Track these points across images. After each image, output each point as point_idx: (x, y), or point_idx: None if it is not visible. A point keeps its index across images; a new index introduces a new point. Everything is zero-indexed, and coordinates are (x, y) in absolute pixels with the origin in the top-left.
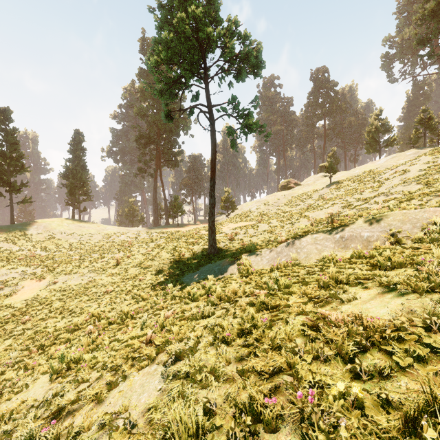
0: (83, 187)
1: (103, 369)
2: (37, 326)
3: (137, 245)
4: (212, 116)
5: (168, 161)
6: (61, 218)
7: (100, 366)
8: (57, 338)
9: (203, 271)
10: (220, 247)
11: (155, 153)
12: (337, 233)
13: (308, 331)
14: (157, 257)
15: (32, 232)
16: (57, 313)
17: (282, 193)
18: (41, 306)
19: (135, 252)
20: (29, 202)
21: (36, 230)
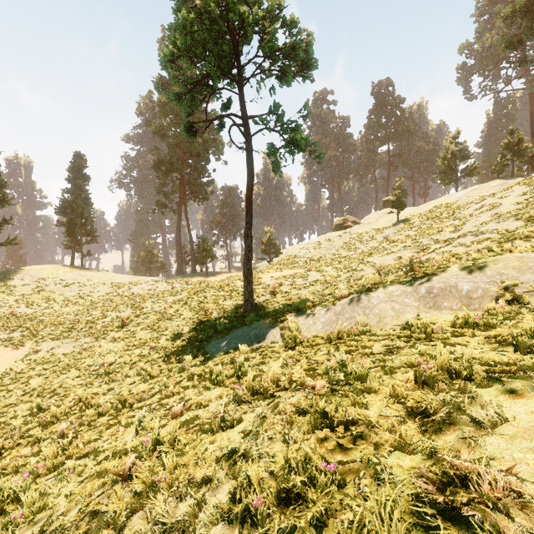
0: (85, 225)
1: (44, 529)
2: (2, 416)
3: (152, 299)
4: (247, 130)
5: (195, 194)
6: (56, 265)
7: (45, 518)
8: (25, 435)
9: (234, 337)
10: (259, 303)
11: (179, 183)
12: (421, 286)
13: (431, 515)
14: (176, 316)
15: (16, 283)
16: (33, 395)
17: (337, 234)
18: (14, 385)
19: (147, 309)
20: (13, 244)
21: (21, 280)
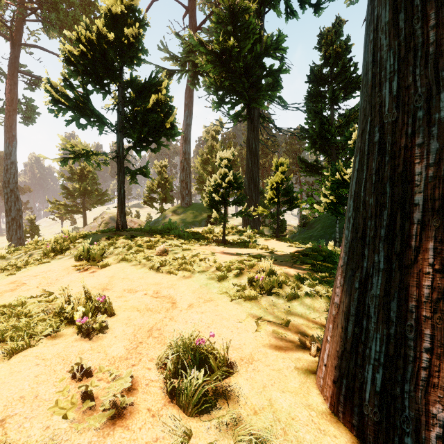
0: None
1: None
2: None
3: None
4: None
5: None
6: None
7: None
8: None
9: None
10: None
11: None
12: None
13: None
14: None
15: None
16: None
17: None
18: None
19: None
20: None
21: None
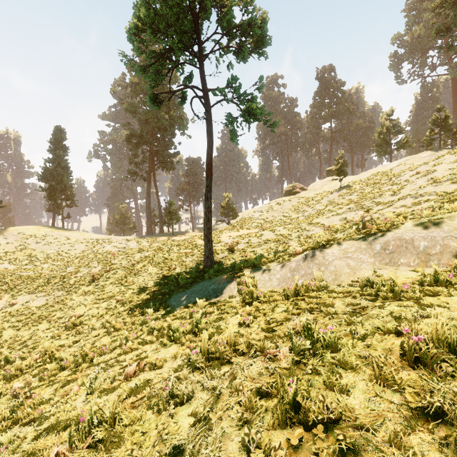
0: (65, 190)
1: None
2: None
3: (121, 256)
4: (207, 101)
5: (163, 164)
6: (38, 226)
7: None
8: None
9: (194, 291)
10: (218, 259)
11: (149, 155)
12: (375, 242)
13: None
14: (143, 271)
15: (0, 242)
16: (4, 346)
17: (287, 198)
18: None
19: (116, 265)
20: None
21: (5, 239)
